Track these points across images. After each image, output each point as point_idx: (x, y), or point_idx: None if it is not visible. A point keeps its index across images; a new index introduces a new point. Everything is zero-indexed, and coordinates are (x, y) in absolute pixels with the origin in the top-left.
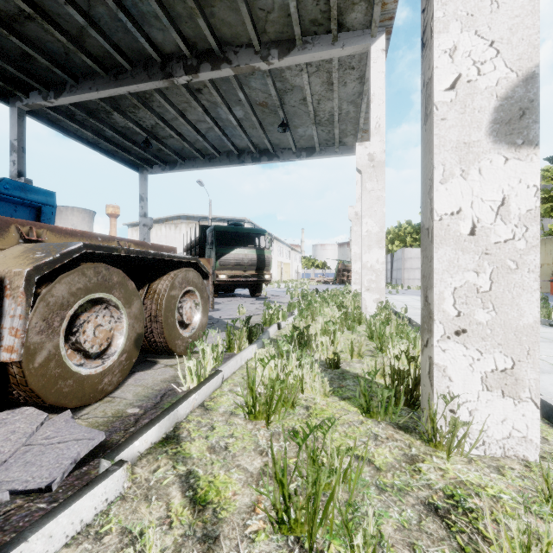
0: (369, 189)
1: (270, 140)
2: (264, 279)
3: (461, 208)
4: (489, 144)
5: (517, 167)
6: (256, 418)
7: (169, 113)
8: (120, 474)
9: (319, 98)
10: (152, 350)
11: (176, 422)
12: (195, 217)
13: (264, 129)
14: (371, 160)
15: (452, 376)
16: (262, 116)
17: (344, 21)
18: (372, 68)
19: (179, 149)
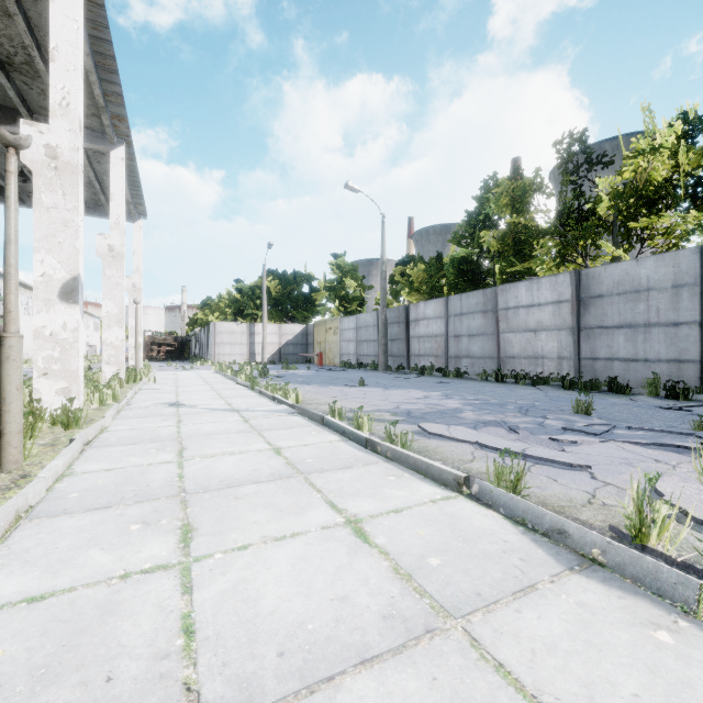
0: (109, 275)
1: None
2: None
3: (47, 325)
4: (59, 301)
5: (70, 311)
6: None
7: None
8: None
9: None
10: None
11: None
12: None
13: None
14: (111, 250)
15: (42, 392)
16: None
17: None
18: (113, 171)
19: None
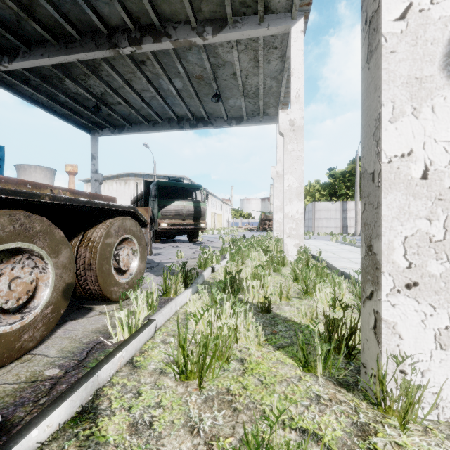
0: (290, 150)
1: (205, 109)
2: (200, 227)
3: (413, 149)
4: (443, 79)
5: None
6: (187, 379)
7: (117, 82)
8: None
9: (247, 73)
10: (88, 297)
11: (97, 389)
12: (142, 175)
13: (200, 99)
14: (291, 125)
15: (402, 333)
16: (198, 87)
17: (269, 4)
18: (293, 46)
19: (126, 114)
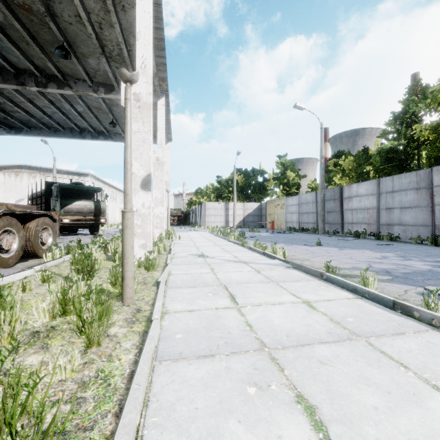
0: (156, 175)
1: (105, 127)
2: (100, 222)
3: (134, 204)
4: (140, 189)
5: (146, 195)
6: None
7: (18, 98)
8: (33, 270)
9: None
10: (25, 255)
11: (46, 268)
12: (38, 168)
13: (100, 120)
14: (157, 160)
15: None
16: (97, 113)
17: None
18: (158, 113)
19: (25, 120)
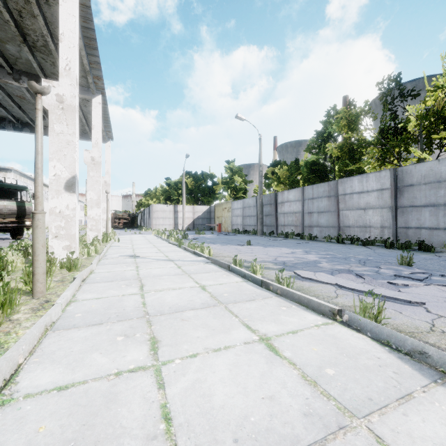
0: (92, 176)
1: (31, 118)
2: (25, 225)
3: (57, 206)
4: (64, 191)
5: (71, 197)
6: None
7: None
8: None
9: None
10: None
11: None
12: None
13: (25, 110)
14: (93, 160)
15: (54, 248)
16: (21, 103)
17: None
18: (94, 111)
19: None
